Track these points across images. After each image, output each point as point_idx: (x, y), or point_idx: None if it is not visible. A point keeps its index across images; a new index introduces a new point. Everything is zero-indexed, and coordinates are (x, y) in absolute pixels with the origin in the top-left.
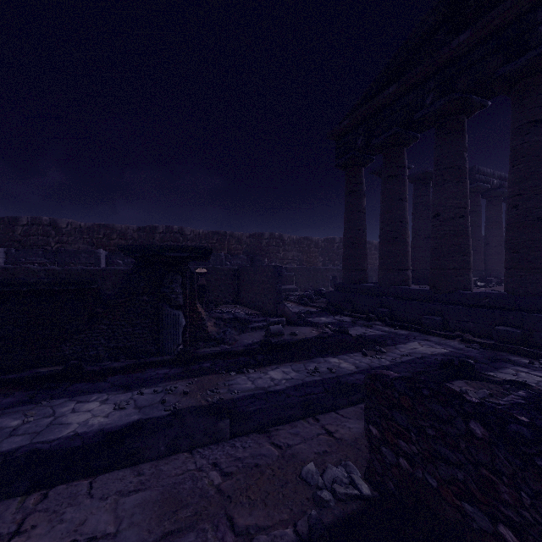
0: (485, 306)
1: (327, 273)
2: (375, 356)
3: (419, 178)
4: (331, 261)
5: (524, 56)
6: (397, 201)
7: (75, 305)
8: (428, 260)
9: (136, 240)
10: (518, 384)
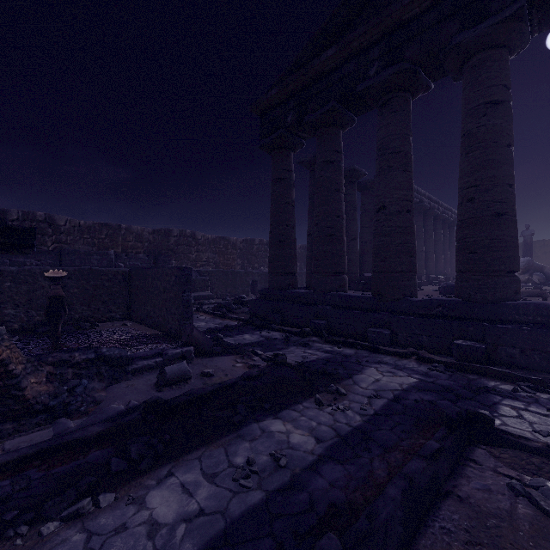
0: (438, 316)
1: (247, 278)
2: (335, 406)
3: (346, 175)
4: (250, 264)
5: (485, 22)
6: (334, 191)
7: None
8: (355, 263)
9: None
10: None
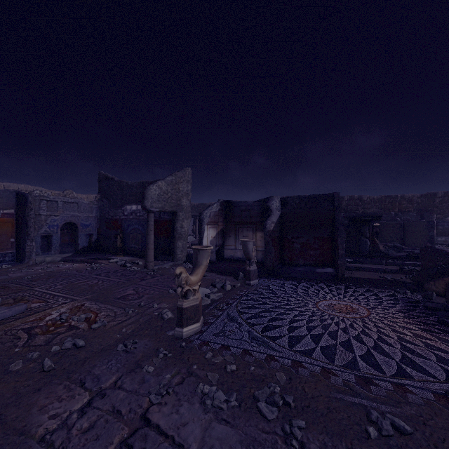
0: None
1: None
2: None
3: None
4: None
5: None
6: None
7: None
8: None
9: None
10: None
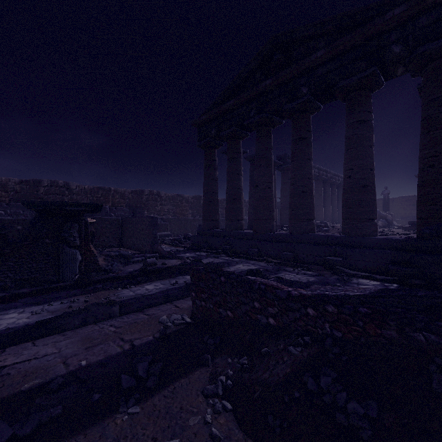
0: (279, 241)
1: (194, 223)
2: None
3: (253, 159)
4: (198, 213)
5: (295, 101)
6: (236, 175)
7: None
8: None
9: (18, 192)
10: (278, 278)
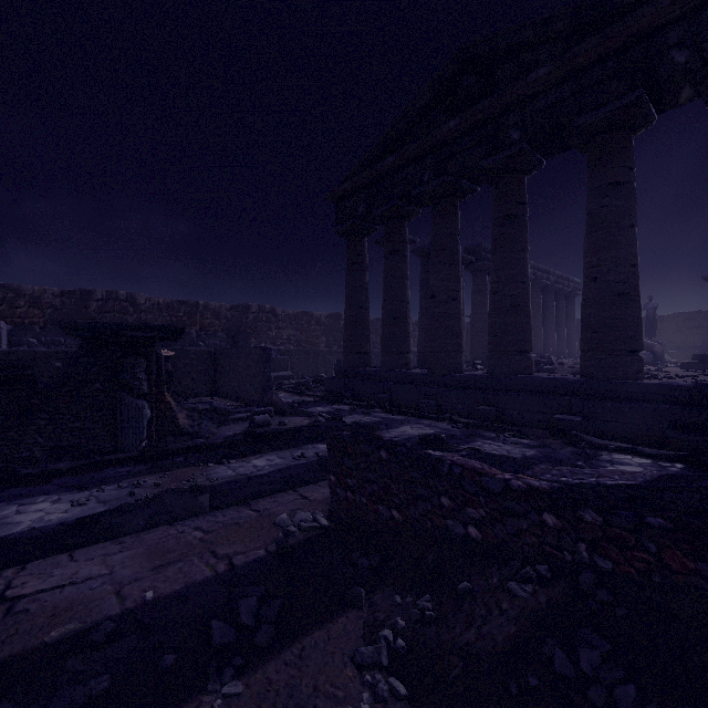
0: (472, 388)
1: (330, 357)
2: None
3: (426, 252)
4: (336, 342)
5: (499, 154)
6: (398, 278)
7: (1, 396)
8: None
9: (59, 310)
10: (473, 450)
